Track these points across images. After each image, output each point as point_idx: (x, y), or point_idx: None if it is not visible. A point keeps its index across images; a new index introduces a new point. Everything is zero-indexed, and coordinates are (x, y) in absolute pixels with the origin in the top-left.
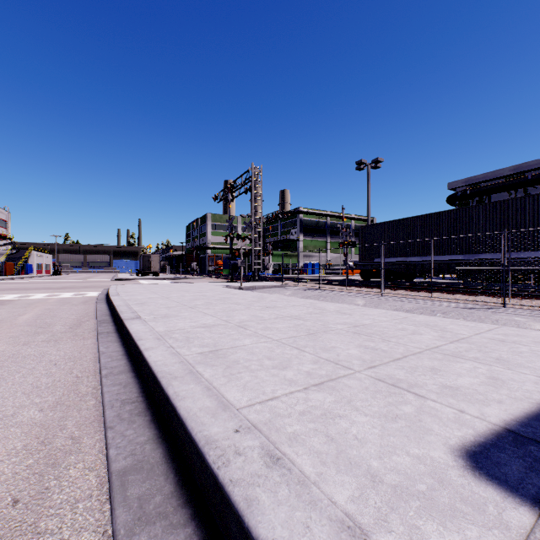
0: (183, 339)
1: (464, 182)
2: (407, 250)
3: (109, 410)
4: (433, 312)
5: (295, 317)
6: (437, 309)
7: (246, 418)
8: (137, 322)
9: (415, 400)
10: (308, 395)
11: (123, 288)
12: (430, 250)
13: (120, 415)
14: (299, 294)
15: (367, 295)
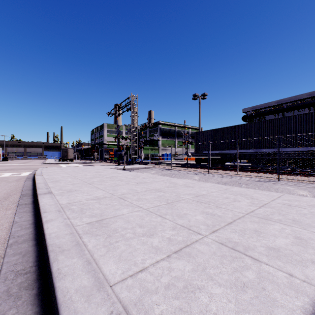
0: (78, 210)
1: (251, 109)
2: (222, 146)
3: (0, 284)
4: (240, 184)
5: (158, 190)
6: (242, 182)
7: (118, 298)
8: (47, 196)
9: (253, 264)
10: (171, 264)
11: (46, 170)
12: (235, 146)
13: (9, 290)
14: (160, 173)
15: (200, 173)
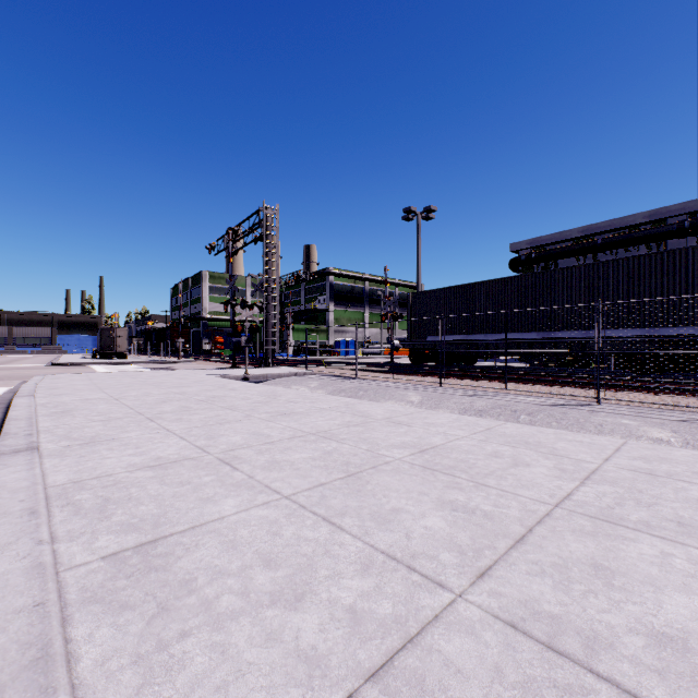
0: (93, 507)
1: (529, 244)
2: (469, 325)
3: None
4: (515, 413)
5: (324, 435)
6: (519, 408)
7: None
8: (19, 462)
9: None
10: None
11: (51, 382)
12: (497, 325)
13: None
14: (330, 387)
15: (422, 387)
